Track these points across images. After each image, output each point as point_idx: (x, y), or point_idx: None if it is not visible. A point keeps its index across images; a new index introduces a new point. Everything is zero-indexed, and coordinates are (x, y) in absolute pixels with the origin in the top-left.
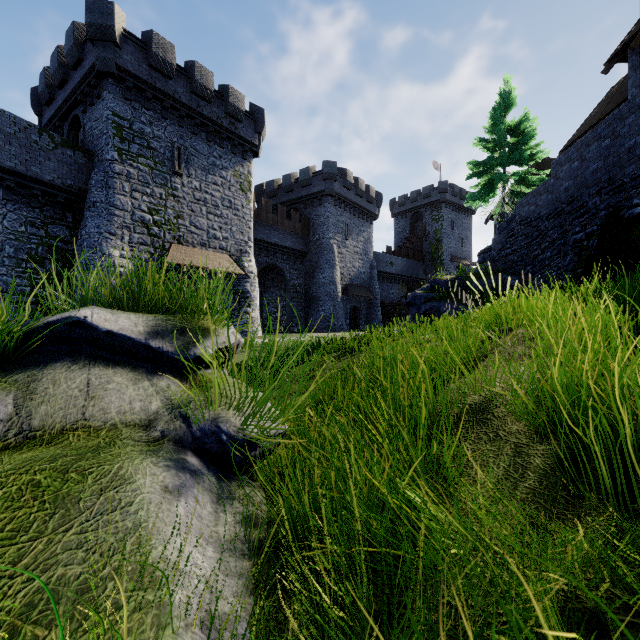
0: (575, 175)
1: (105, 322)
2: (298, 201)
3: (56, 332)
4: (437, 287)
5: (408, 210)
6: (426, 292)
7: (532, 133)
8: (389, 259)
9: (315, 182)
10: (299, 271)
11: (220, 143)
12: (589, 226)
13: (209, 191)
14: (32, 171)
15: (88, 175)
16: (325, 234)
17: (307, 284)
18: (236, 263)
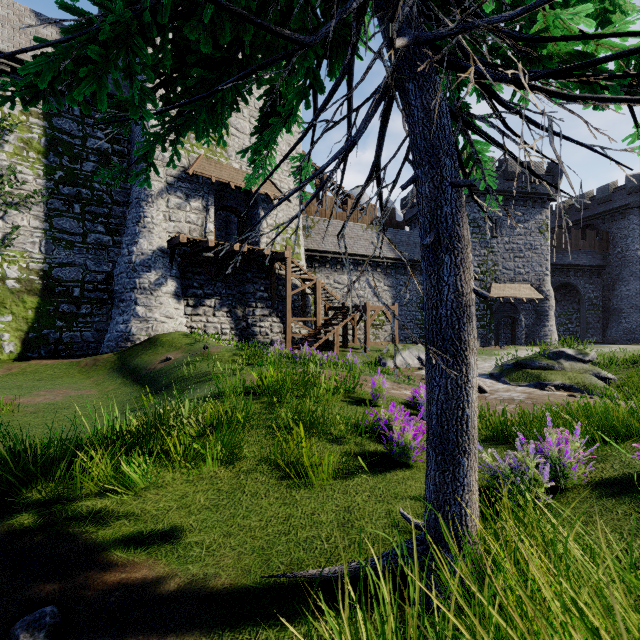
0: None
1: (567, 351)
2: (593, 218)
3: (556, 353)
4: None
5: None
6: None
7: None
8: None
9: (616, 197)
10: (595, 284)
11: (523, 204)
12: None
13: (515, 241)
14: None
15: None
16: (629, 246)
17: (605, 296)
18: (536, 290)
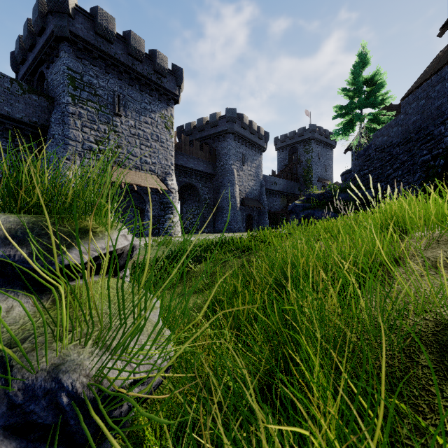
0: (422, 110)
1: None
2: (208, 137)
3: None
4: (311, 199)
5: (287, 145)
6: (303, 203)
7: (383, 83)
8: (274, 180)
9: (220, 123)
10: (209, 188)
11: (150, 93)
12: (435, 149)
13: (141, 128)
14: (5, 110)
15: (49, 115)
16: (228, 161)
17: (215, 198)
18: (162, 181)
